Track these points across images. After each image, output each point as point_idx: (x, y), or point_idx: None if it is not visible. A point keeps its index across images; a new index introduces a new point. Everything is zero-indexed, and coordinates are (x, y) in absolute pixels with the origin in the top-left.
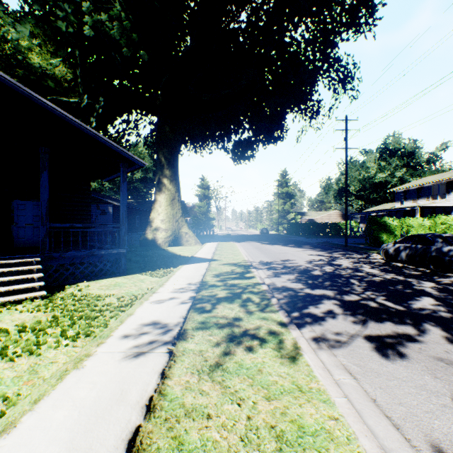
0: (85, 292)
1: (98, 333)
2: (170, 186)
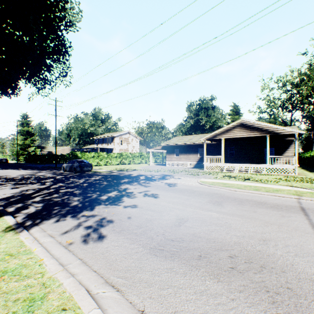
0: None
1: None
2: None
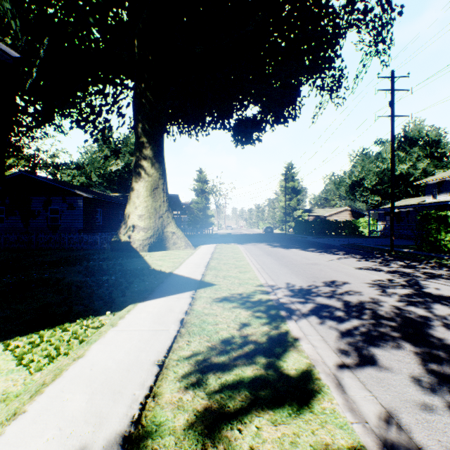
0: None
1: None
2: (151, 170)
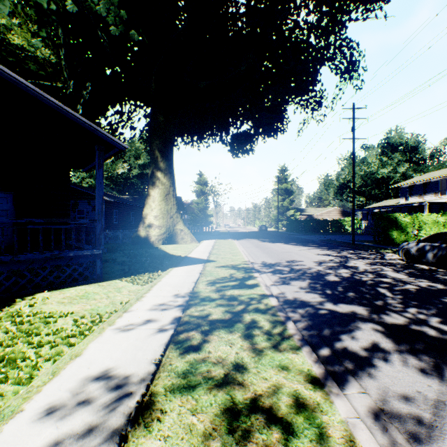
0: (38, 308)
1: (7, 399)
2: (164, 180)
